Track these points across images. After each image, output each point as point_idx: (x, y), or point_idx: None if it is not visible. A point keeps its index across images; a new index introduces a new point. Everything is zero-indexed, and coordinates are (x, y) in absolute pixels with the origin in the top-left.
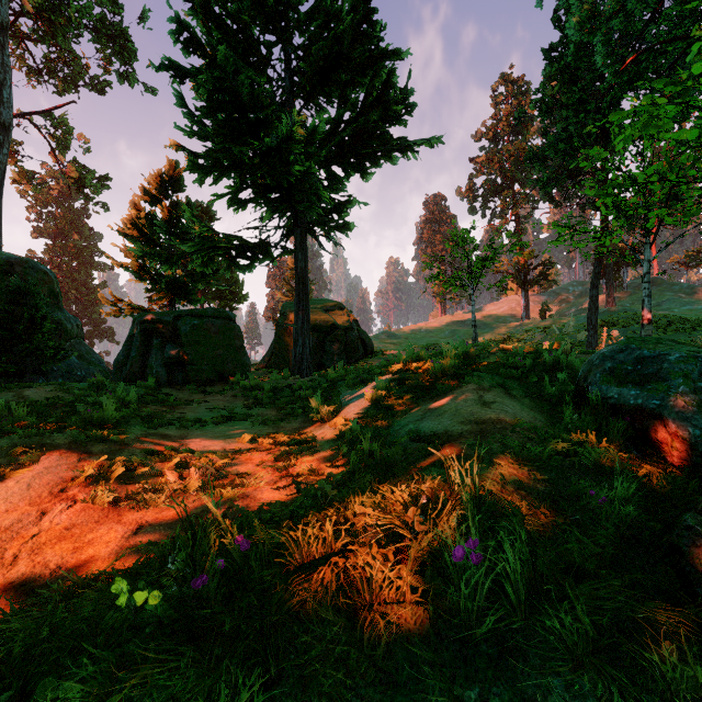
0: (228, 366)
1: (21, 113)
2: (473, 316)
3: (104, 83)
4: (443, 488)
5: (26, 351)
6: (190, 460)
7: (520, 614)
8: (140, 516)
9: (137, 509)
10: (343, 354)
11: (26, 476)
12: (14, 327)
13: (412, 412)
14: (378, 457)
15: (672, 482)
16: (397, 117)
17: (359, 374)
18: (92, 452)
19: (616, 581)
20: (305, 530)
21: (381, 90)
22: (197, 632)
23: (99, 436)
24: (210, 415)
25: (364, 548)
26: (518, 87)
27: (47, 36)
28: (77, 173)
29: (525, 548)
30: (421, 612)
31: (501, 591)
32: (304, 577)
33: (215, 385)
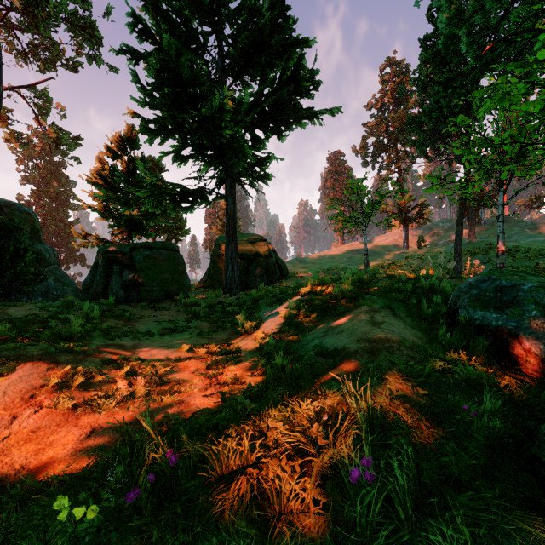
0: (173, 287)
1: (11, 87)
2: (365, 247)
3: (77, 64)
4: (342, 402)
5: (12, 276)
6: (138, 368)
7: (408, 527)
8: (94, 419)
9: (92, 413)
10: (264, 277)
11: (3, 384)
12: (2, 257)
13: (317, 329)
14: (289, 371)
15: (528, 391)
16: (306, 92)
17: (276, 294)
18: (59, 362)
19: (488, 491)
20: (226, 441)
21: (293, 70)
22: (130, 539)
23: (65, 347)
24: (157, 327)
25: (275, 460)
26: (400, 68)
27: (31, 27)
28: (55, 134)
29: (412, 465)
30: (323, 521)
31: (391, 501)
32: (224, 486)
33: (162, 302)
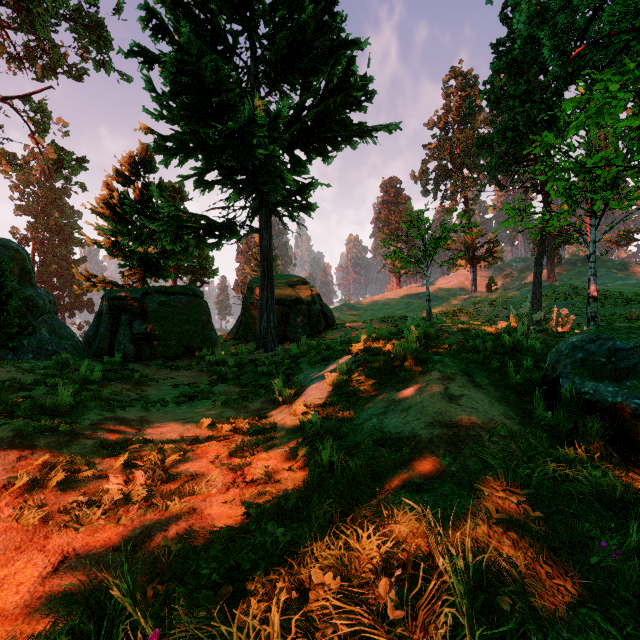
0: (195, 341)
1: (1, 97)
2: (427, 291)
3: (82, 71)
4: (419, 531)
5: None
6: (140, 456)
7: None
8: (69, 539)
9: (68, 528)
10: (306, 327)
11: None
12: None
13: (375, 402)
14: (340, 472)
15: None
16: (357, 104)
17: (320, 351)
18: (36, 447)
19: None
20: (246, 604)
21: (341, 77)
22: None
23: (47, 426)
24: (173, 392)
25: None
26: (466, 80)
27: (25, 25)
28: (55, 155)
29: None
30: None
31: None
32: None
33: (182, 360)
